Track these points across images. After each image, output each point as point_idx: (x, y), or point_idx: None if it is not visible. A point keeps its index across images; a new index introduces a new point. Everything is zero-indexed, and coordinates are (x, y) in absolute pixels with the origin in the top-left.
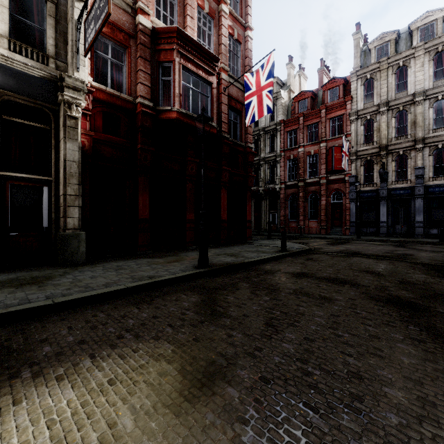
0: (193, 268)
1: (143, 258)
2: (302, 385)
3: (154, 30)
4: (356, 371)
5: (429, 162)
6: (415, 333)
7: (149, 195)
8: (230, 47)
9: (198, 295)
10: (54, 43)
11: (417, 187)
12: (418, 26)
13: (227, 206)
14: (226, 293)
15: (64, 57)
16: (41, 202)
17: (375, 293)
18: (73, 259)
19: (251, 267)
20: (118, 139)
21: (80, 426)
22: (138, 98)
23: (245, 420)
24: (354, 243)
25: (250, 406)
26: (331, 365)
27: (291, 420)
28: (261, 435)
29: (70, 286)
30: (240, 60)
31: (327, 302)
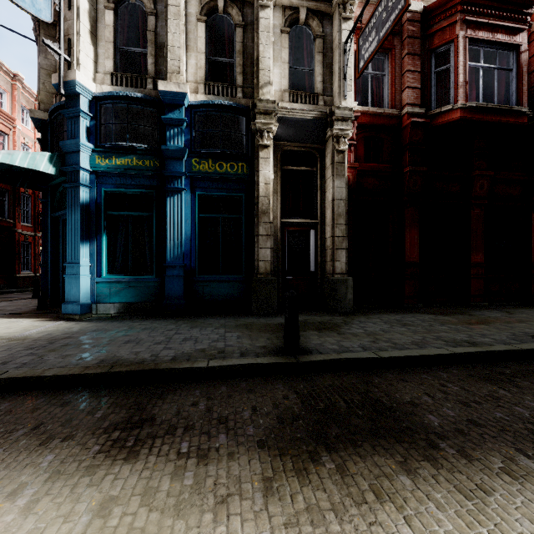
0: (532, 338)
1: (419, 313)
2: None
3: (424, 10)
4: None
5: None
6: None
7: (417, 231)
8: None
9: None
10: (321, 79)
11: None
12: None
13: None
14: None
15: (329, 91)
16: (309, 246)
17: None
18: (341, 307)
19: None
20: (381, 166)
21: None
22: (404, 108)
23: None
24: None
25: None
26: None
27: None
28: None
29: (372, 339)
30: None
31: None
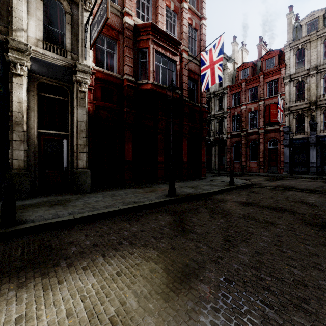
0: (165, 196)
1: (129, 188)
2: (257, 287)
3: (135, 26)
4: (301, 280)
5: None
6: None
7: (132, 144)
8: (189, 33)
9: (170, 216)
10: (70, 42)
11: None
12: None
13: (187, 151)
14: (191, 216)
15: (76, 51)
16: (62, 149)
17: (311, 220)
18: (82, 189)
19: (207, 197)
20: (111, 105)
21: (102, 302)
22: (124, 75)
23: (216, 308)
24: (288, 180)
25: (219, 299)
26: (280, 274)
27: (251, 312)
28: (230, 321)
29: (83, 207)
30: (197, 42)
31: (271, 225)
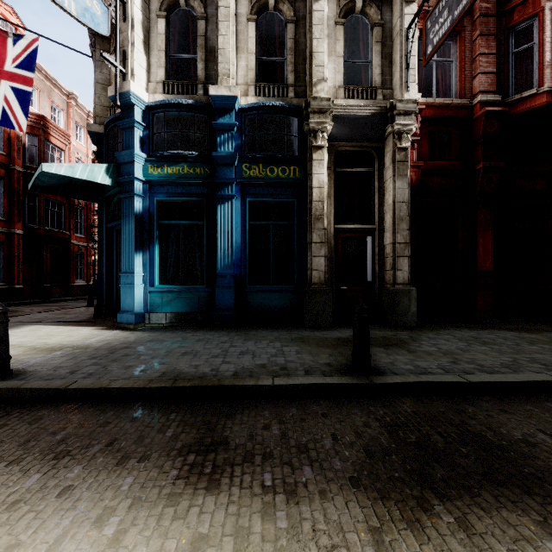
0: None
1: (497, 329)
2: None
3: None
4: None
5: None
6: None
7: (491, 235)
8: None
9: None
10: (380, 71)
11: None
12: None
13: None
14: None
15: (388, 83)
16: (365, 253)
17: None
18: (403, 321)
19: None
20: (449, 163)
21: None
22: (476, 96)
23: None
24: None
25: None
26: None
27: None
28: None
29: (450, 359)
30: None
31: None
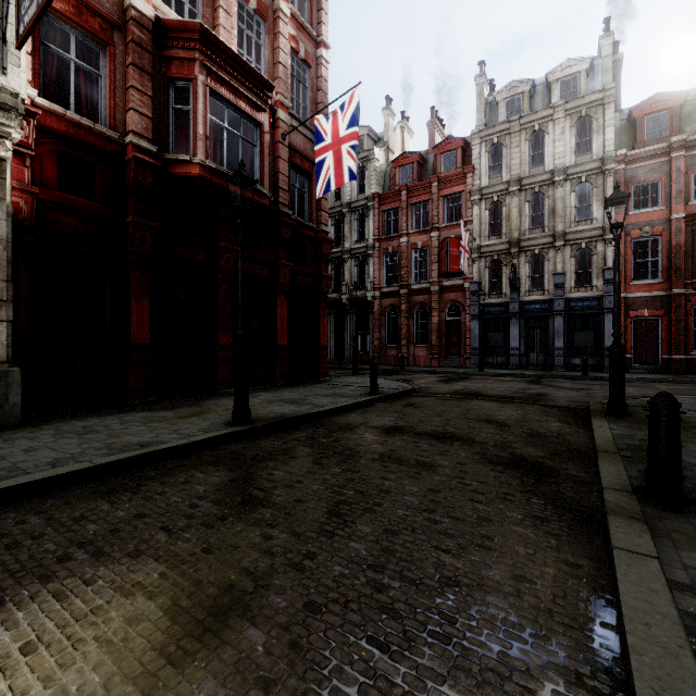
0: (224, 425)
1: (138, 411)
2: (370, 608)
3: (159, 22)
4: (453, 575)
5: (571, 267)
6: (539, 508)
7: (150, 303)
8: (294, 70)
9: (224, 472)
10: None
11: (557, 300)
12: (558, 77)
13: (287, 323)
14: (273, 466)
15: None
16: None
17: (494, 453)
18: None
19: (321, 420)
20: (90, 204)
21: None
22: (129, 135)
23: (269, 682)
24: (476, 380)
25: (282, 657)
26: (419, 571)
27: (344, 670)
28: None
29: None
30: (309, 92)
31: (426, 471)
